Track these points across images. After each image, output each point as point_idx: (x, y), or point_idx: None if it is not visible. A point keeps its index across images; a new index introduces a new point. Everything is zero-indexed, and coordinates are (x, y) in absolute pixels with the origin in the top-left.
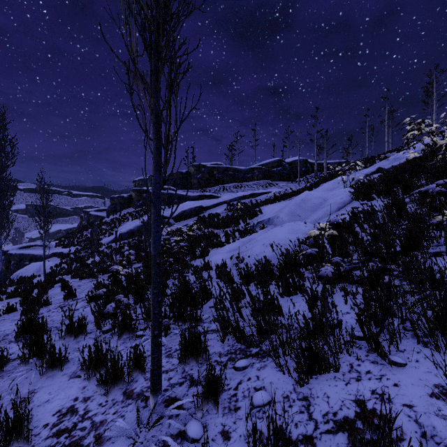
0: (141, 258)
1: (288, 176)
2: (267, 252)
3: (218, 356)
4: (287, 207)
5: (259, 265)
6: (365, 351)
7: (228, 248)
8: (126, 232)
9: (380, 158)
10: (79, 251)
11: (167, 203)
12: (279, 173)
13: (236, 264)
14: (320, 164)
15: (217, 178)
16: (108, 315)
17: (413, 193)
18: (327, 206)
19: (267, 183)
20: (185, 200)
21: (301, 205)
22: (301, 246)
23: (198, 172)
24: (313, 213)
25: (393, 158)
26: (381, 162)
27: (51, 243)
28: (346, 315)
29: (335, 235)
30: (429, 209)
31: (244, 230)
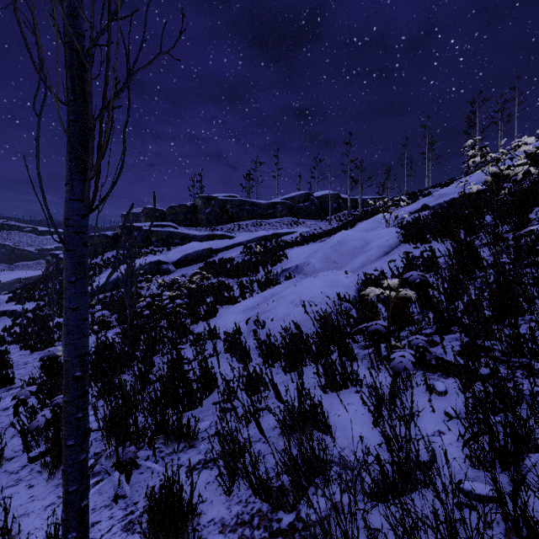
0: (124, 319)
1: (317, 213)
2: (297, 314)
3: (218, 532)
4: (320, 250)
5: (287, 336)
6: (501, 535)
7: (244, 306)
8: (109, 282)
9: (424, 194)
10: (41, 309)
11: (166, 244)
12: (307, 209)
13: (254, 331)
14: (354, 200)
15: (231, 213)
16: (40, 430)
17: (479, 234)
18: (370, 250)
19: (293, 221)
20: (190, 240)
21: (337, 249)
22: (342, 305)
23: (206, 206)
24: (353, 259)
25: (438, 195)
26: (425, 198)
27: (0, 297)
28: (438, 437)
29: (410, 298)
30: (515, 256)
31: (265, 281)
